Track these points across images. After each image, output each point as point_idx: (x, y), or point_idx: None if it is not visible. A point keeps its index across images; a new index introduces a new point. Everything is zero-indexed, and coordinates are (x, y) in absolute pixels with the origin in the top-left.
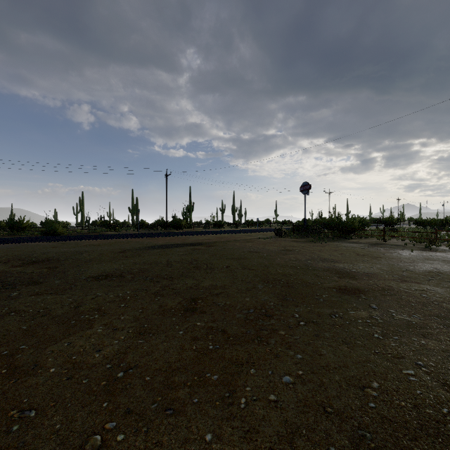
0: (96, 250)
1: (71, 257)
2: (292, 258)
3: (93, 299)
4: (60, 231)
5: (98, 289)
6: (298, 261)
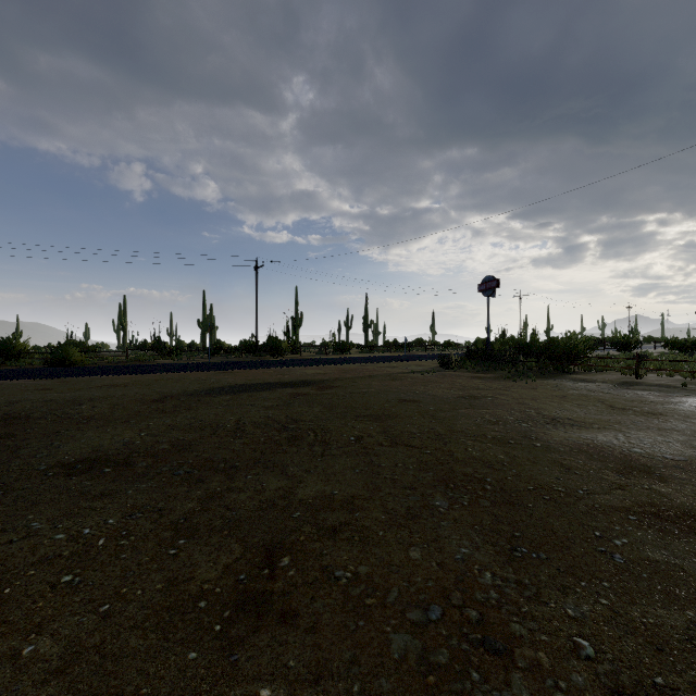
0: (113, 397)
1: (55, 412)
2: (487, 416)
3: (5, 551)
4: (76, 359)
5: (48, 505)
6: (502, 423)
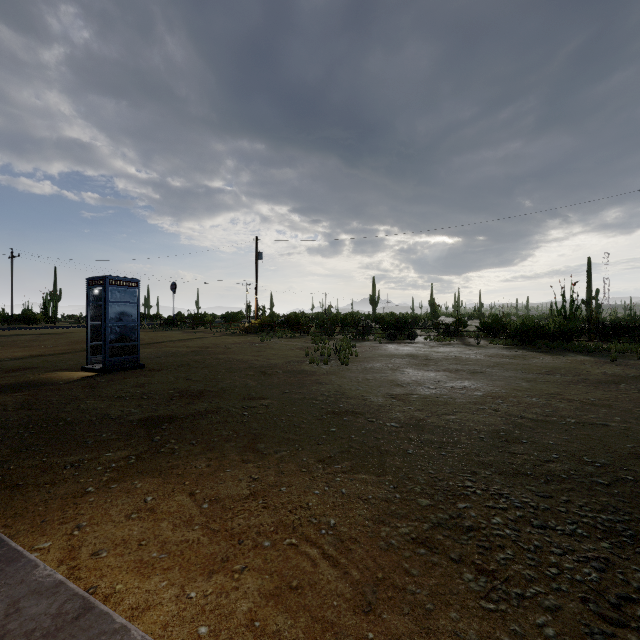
0: None
1: None
2: None
3: None
4: None
5: None
6: None
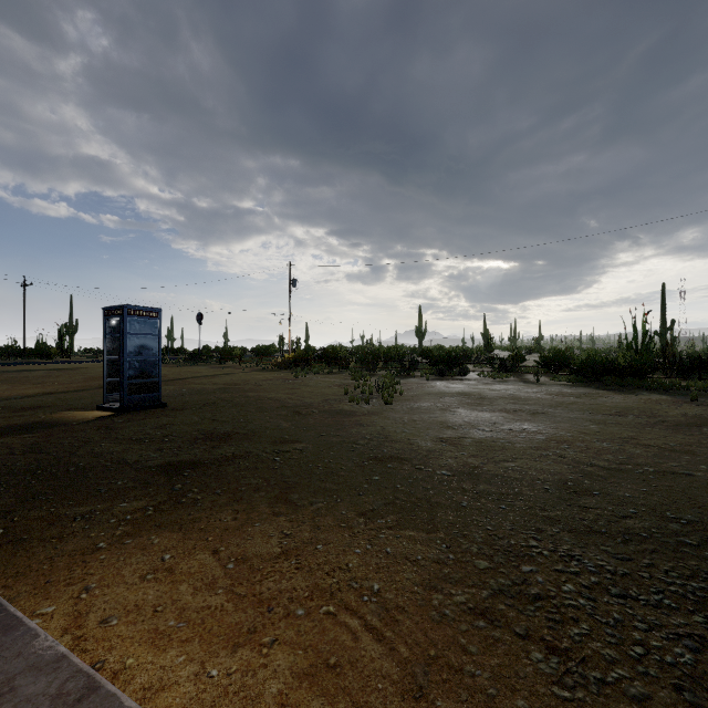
0: None
1: None
2: None
3: None
4: None
5: None
6: None
